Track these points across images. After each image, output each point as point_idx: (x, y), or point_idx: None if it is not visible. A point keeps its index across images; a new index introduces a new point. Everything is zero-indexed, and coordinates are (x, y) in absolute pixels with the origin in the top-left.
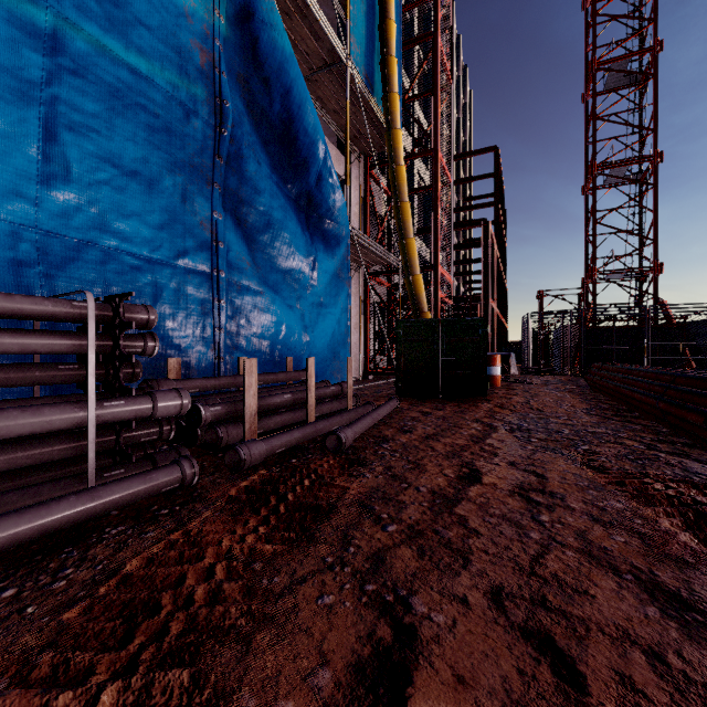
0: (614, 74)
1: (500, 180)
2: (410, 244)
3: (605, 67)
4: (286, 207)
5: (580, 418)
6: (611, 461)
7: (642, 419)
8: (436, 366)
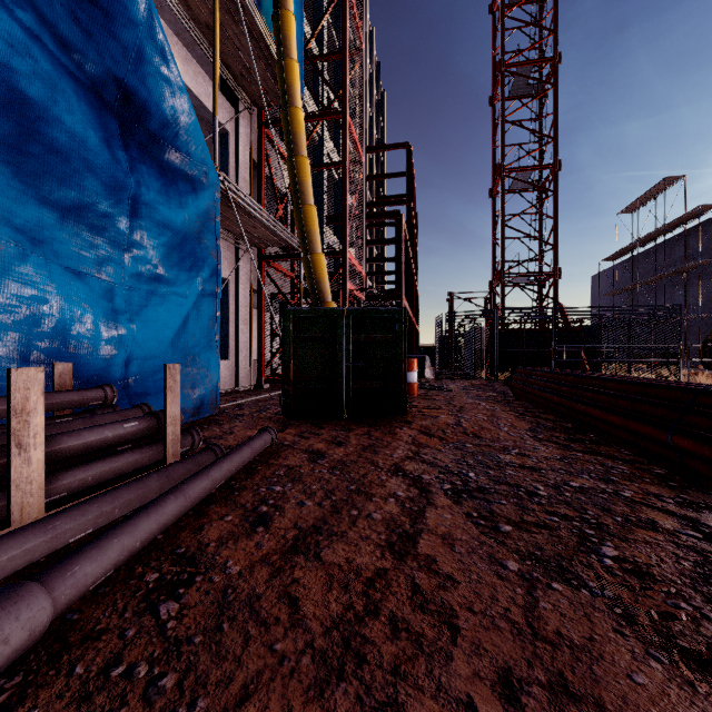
0: (519, 80)
1: (413, 180)
2: (309, 213)
3: (511, 74)
4: (60, 84)
5: (535, 449)
6: (705, 612)
7: (604, 445)
8: (339, 374)
